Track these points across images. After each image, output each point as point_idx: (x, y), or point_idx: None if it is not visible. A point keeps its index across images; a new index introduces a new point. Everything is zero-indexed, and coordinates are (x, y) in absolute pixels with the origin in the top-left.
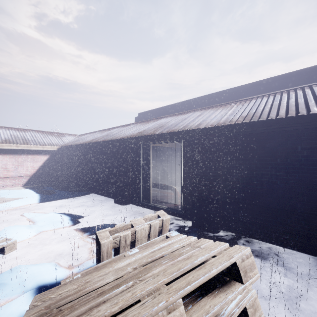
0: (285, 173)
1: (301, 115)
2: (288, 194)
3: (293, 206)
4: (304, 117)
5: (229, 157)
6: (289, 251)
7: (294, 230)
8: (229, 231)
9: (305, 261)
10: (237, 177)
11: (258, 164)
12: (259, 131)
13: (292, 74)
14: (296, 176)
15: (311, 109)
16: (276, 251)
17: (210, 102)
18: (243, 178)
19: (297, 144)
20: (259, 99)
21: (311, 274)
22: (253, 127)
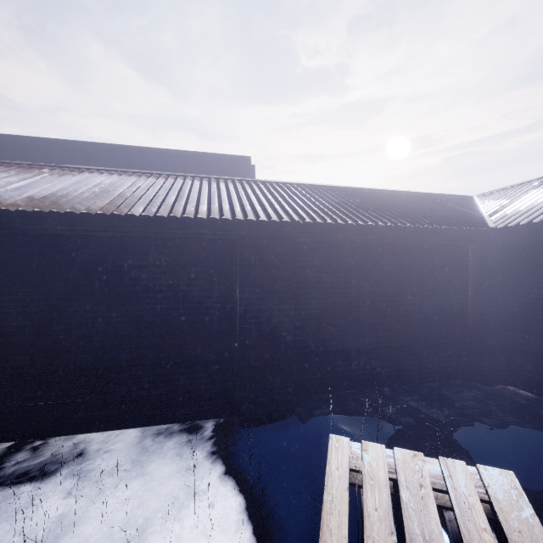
0: (106, 306)
1: (120, 214)
2: (111, 342)
3: (118, 359)
4: (124, 218)
5: (1, 280)
6: (110, 435)
7: (119, 397)
8: (1, 442)
9: (125, 444)
10: (19, 322)
11: (64, 293)
12: (54, 232)
13: (166, 153)
14: (123, 310)
15: (134, 208)
16: (85, 446)
17: (21, 155)
18: (35, 323)
19: (123, 259)
20: (97, 174)
21: (122, 463)
22: (44, 222)
